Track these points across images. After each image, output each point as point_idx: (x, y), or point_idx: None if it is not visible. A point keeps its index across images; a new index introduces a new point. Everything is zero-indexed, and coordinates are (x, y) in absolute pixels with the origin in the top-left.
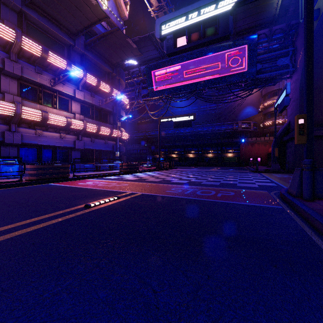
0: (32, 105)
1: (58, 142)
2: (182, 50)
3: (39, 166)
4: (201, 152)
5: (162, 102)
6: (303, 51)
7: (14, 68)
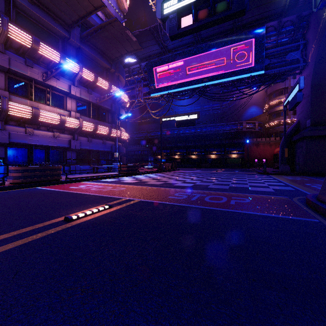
0: (22, 100)
1: (51, 142)
2: (187, 31)
3: (25, 167)
4: (204, 153)
5: (163, 100)
6: (316, 43)
7: (0, 60)
